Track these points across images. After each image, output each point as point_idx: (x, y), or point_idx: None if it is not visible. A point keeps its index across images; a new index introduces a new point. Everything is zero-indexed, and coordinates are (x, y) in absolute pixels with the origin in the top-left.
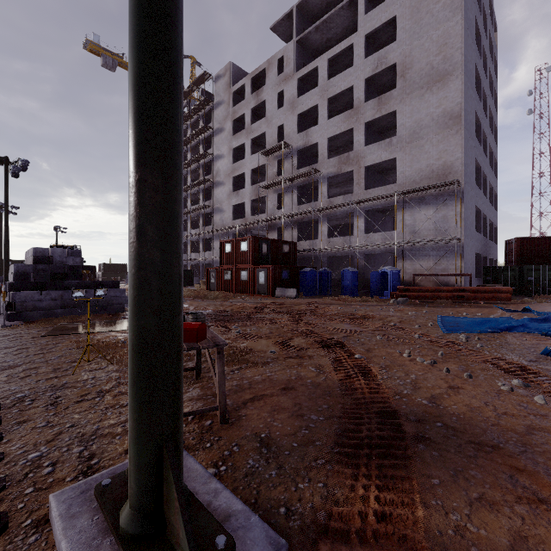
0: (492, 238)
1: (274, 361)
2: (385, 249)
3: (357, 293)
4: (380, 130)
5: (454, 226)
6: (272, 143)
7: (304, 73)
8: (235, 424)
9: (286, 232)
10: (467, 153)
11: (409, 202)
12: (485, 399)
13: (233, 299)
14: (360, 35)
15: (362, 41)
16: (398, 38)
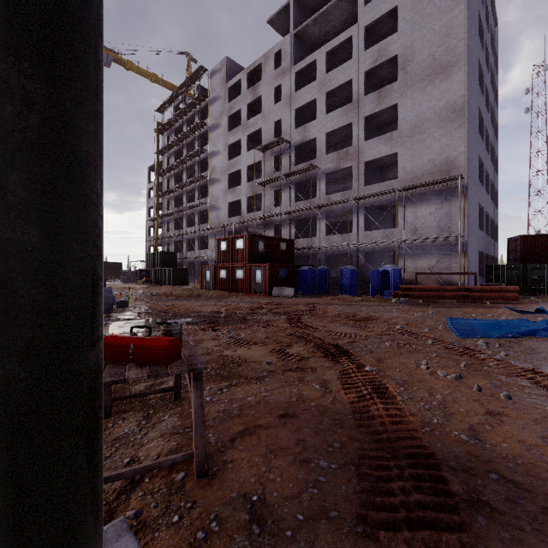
0: (493, 235)
1: (270, 375)
2: (385, 247)
3: (357, 292)
4: (380, 125)
5: (457, 223)
6: (269, 139)
7: (301, 67)
8: (217, 476)
9: (283, 230)
10: (471, 148)
11: (410, 198)
12: (539, 433)
13: (228, 298)
14: (359, 27)
15: (362, 33)
16: (398, 29)
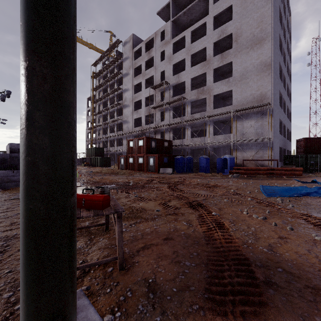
0: (288, 138)
1: (158, 217)
2: (225, 144)
3: (209, 171)
4: (222, 73)
5: (267, 131)
6: (158, 81)
7: (176, 40)
8: (130, 269)
9: (166, 135)
10: (275, 87)
11: (240, 116)
12: (307, 248)
13: (134, 174)
14: (210, 17)
15: (212, 20)
16: (233, 18)
